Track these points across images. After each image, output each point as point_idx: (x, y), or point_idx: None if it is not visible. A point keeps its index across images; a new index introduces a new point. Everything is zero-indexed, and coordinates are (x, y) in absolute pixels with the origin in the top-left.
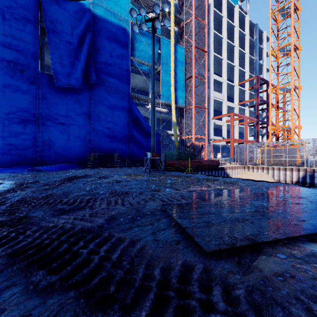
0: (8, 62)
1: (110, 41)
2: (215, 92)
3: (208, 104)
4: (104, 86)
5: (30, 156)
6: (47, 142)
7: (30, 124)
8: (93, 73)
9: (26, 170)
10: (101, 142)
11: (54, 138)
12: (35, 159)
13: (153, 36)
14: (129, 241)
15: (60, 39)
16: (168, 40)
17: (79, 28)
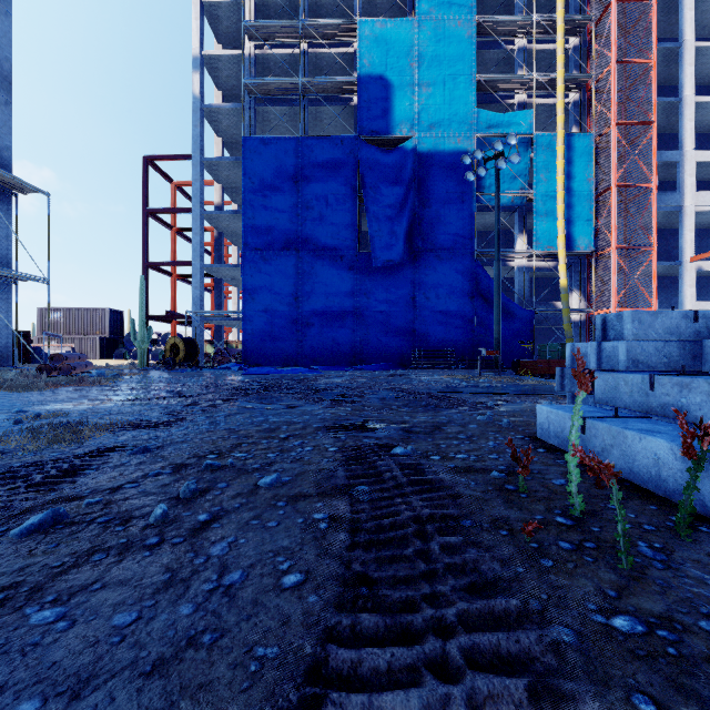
0: (330, 251)
1: (443, 182)
2: (701, 193)
3: (679, 226)
4: (433, 251)
5: (349, 354)
6: (366, 336)
7: (350, 316)
8: (418, 238)
9: (348, 369)
10: (430, 333)
11: (372, 331)
12: (354, 357)
13: (497, 179)
14: (413, 389)
15: (379, 206)
16: (552, 135)
17: (400, 183)
